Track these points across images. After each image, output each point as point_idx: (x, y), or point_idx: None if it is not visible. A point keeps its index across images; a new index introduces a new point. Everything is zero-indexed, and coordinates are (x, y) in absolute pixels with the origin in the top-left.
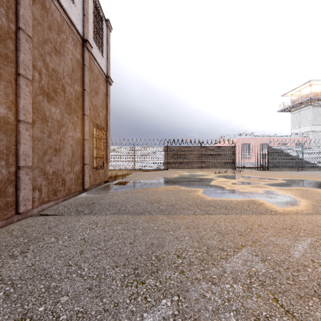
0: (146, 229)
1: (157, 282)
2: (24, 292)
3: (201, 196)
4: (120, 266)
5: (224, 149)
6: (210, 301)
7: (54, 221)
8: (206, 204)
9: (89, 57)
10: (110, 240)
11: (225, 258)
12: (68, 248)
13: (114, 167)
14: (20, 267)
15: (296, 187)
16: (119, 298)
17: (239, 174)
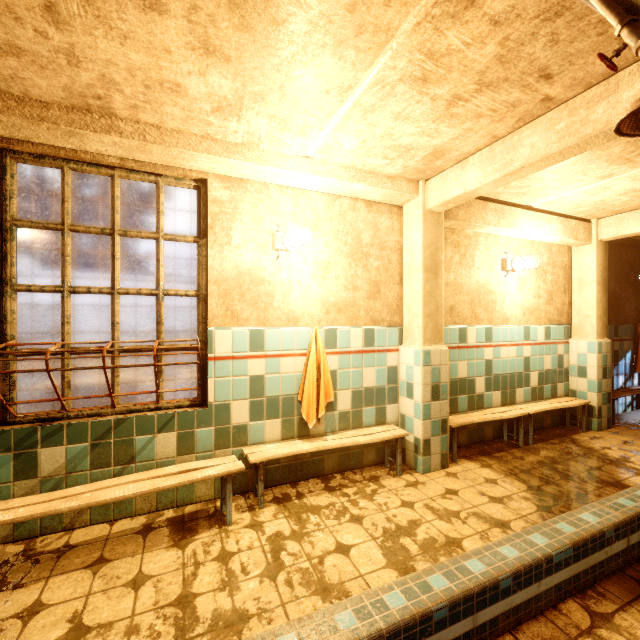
0: None
1: None
2: None
3: None
4: None
5: None
6: None
7: None
8: None
9: None
10: None
11: None
12: None
13: None
14: None
15: None
16: None
17: None
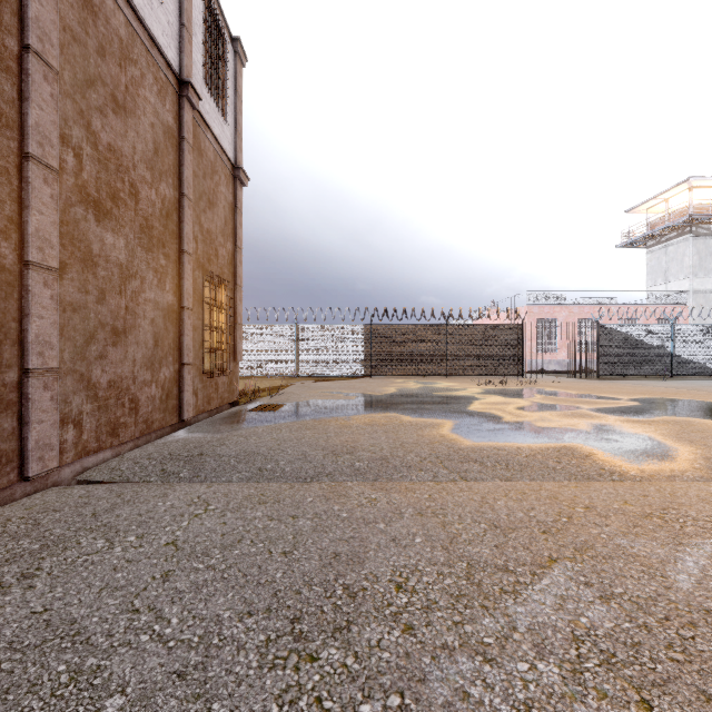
0: (322, 519)
1: (348, 656)
2: (16, 683)
3: (450, 437)
4: (258, 612)
5: (499, 331)
6: (483, 710)
7: (109, 497)
8: (461, 456)
9: (193, 122)
10: (237, 545)
11: (512, 592)
12: (135, 564)
13: (251, 372)
14: (15, 616)
15: (663, 416)
16: (252, 700)
17: (534, 386)
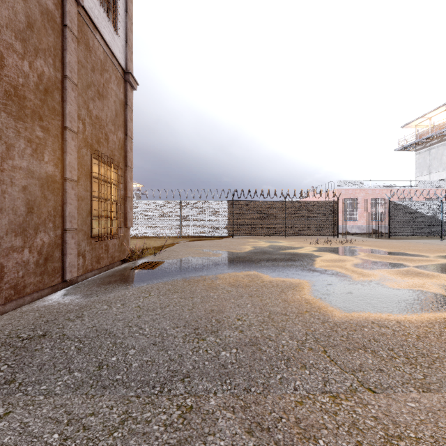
0: None
1: None
2: None
3: (316, 304)
4: None
5: (322, 206)
6: None
7: None
8: (343, 338)
9: (80, 19)
10: None
11: None
12: None
13: (149, 234)
14: None
15: None
16: None
17: (351, 245)
